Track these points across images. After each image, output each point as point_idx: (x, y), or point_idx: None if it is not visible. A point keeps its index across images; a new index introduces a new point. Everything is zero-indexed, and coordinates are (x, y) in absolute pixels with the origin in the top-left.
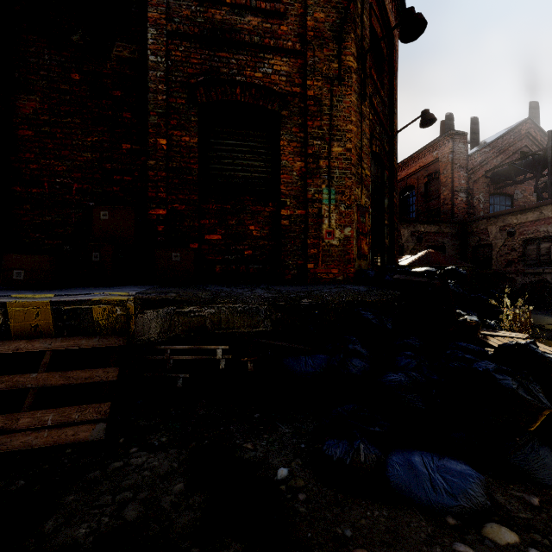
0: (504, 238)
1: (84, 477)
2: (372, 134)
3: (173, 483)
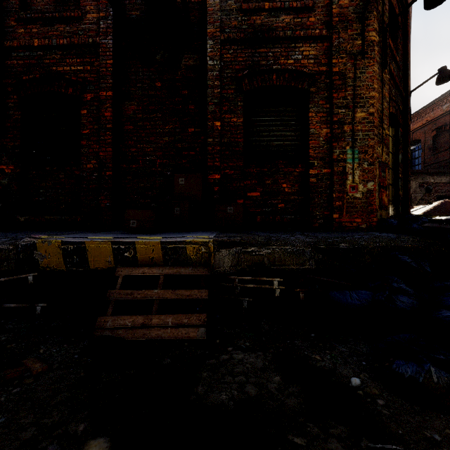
0: None
1: (206, 362)
2: (389, 97)
3: (271, 375)
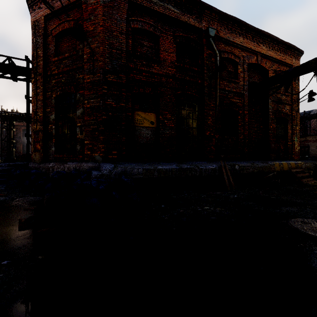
0: None
1: None
2: None
3: None
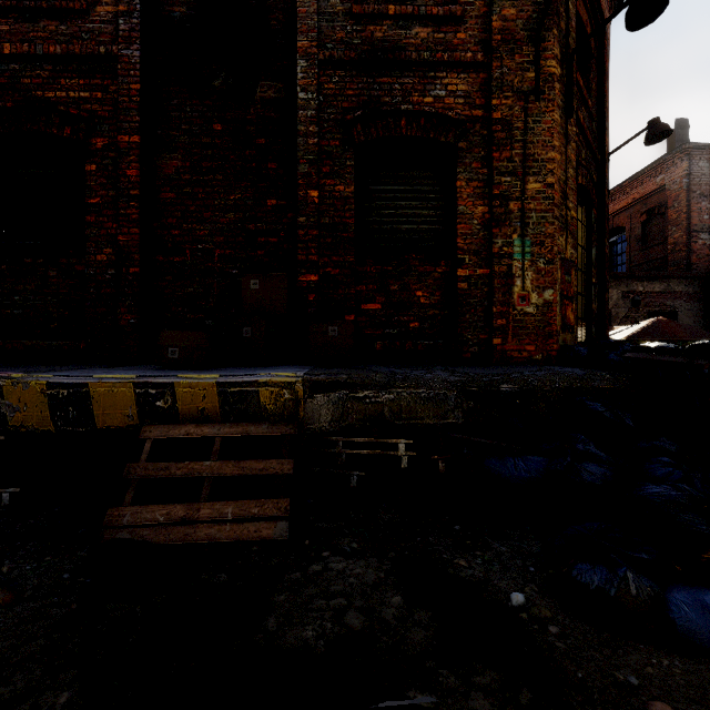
0: None
1: (285, 577)
2: (577, 160)
3: (388, 595)
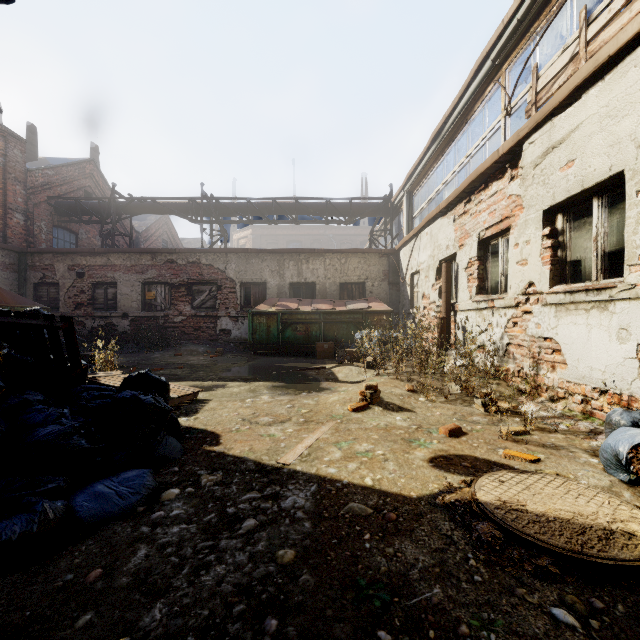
0: (74, 279)
1: None
2: None
3: None
